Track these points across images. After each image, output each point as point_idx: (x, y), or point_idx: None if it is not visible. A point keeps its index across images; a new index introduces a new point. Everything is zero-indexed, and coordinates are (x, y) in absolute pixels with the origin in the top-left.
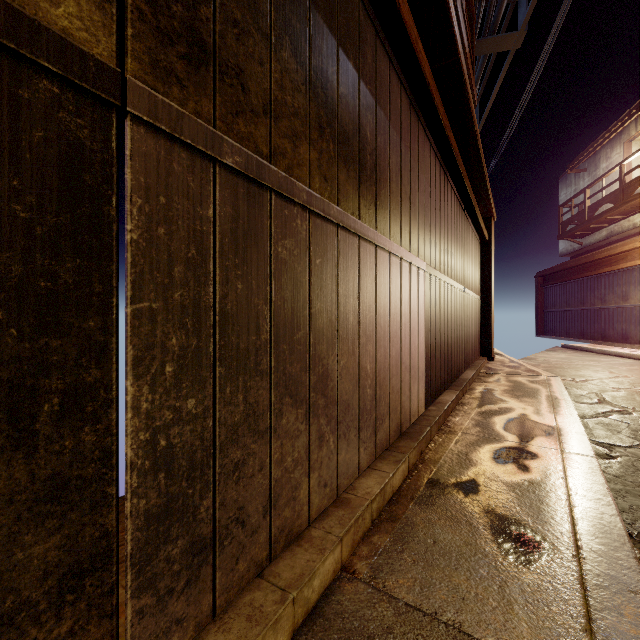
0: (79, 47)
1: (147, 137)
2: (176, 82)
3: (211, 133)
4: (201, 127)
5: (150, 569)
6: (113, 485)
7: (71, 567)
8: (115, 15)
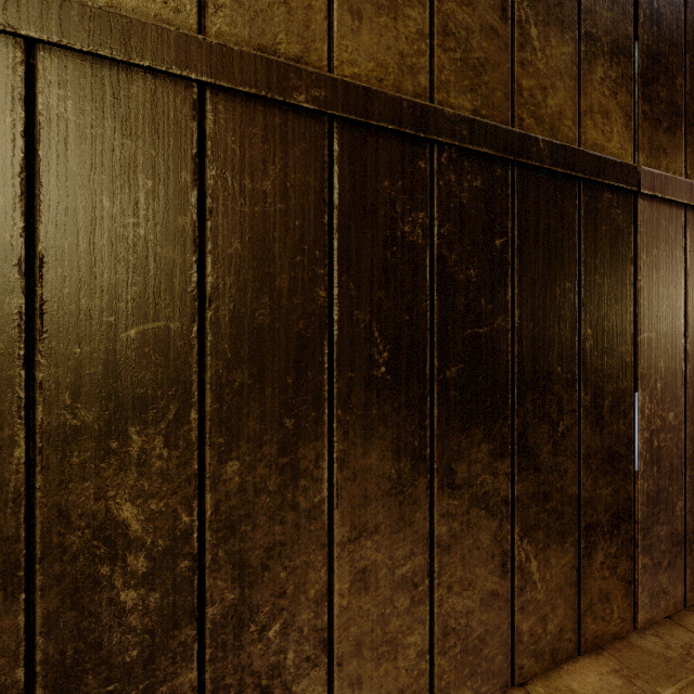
0: (620, 162)
1: (647, 206)
2: (662, 154)
3: (684, 184)
4: (678, 182)
5: (648, 538)
6: (631, 465)
7: (615, 511)
8: (632, 126)
